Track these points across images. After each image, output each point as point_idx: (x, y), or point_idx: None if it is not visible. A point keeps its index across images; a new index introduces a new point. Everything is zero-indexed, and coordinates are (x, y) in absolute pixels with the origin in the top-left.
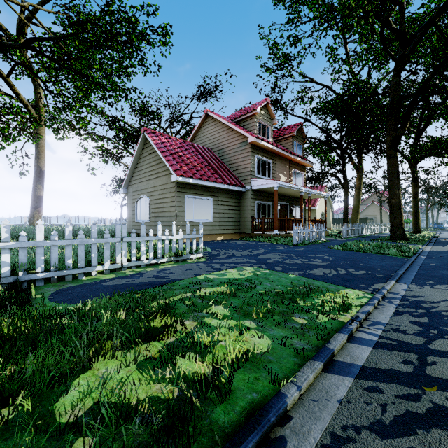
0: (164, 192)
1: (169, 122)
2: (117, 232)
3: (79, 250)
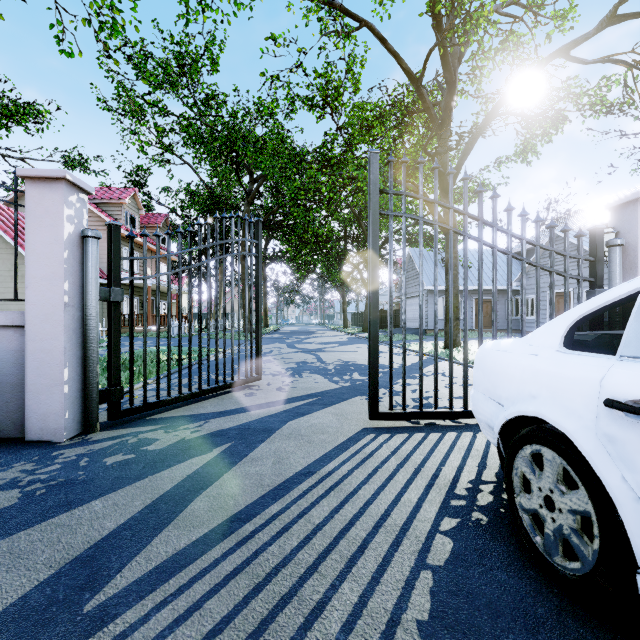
0: (8, 281)
1: None
2: None
3: None
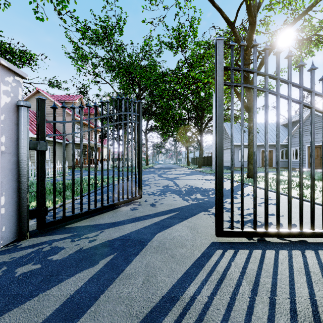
0: None
1: None
2: None
3: (32, 171)
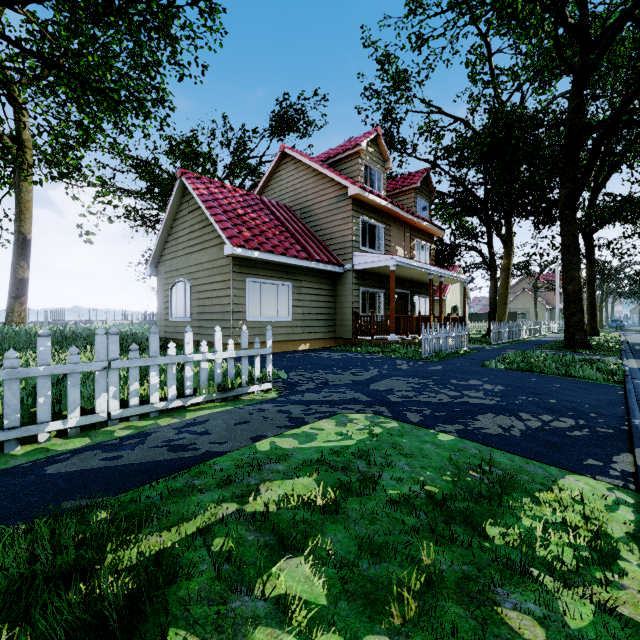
0: (214, 274)
1: (228, 168)
2: (98, 349)
3: (6, 391)
